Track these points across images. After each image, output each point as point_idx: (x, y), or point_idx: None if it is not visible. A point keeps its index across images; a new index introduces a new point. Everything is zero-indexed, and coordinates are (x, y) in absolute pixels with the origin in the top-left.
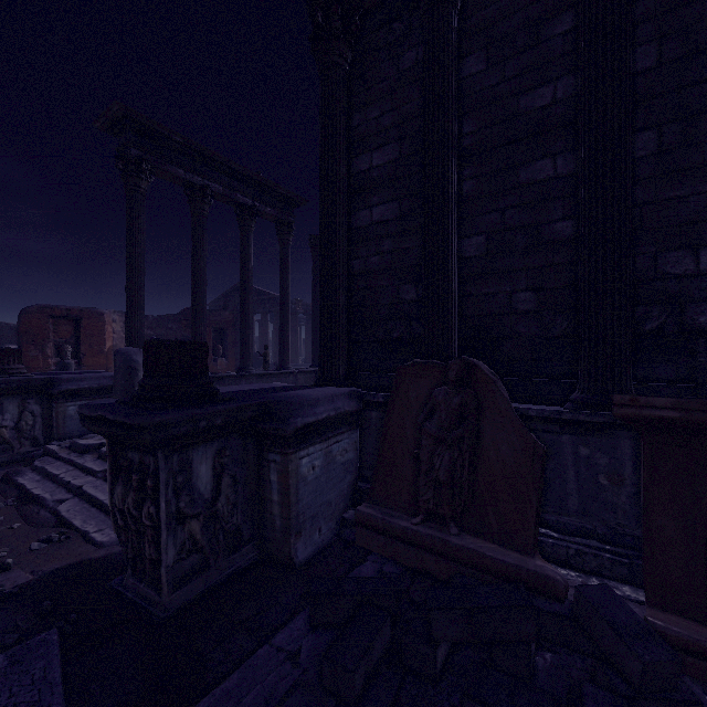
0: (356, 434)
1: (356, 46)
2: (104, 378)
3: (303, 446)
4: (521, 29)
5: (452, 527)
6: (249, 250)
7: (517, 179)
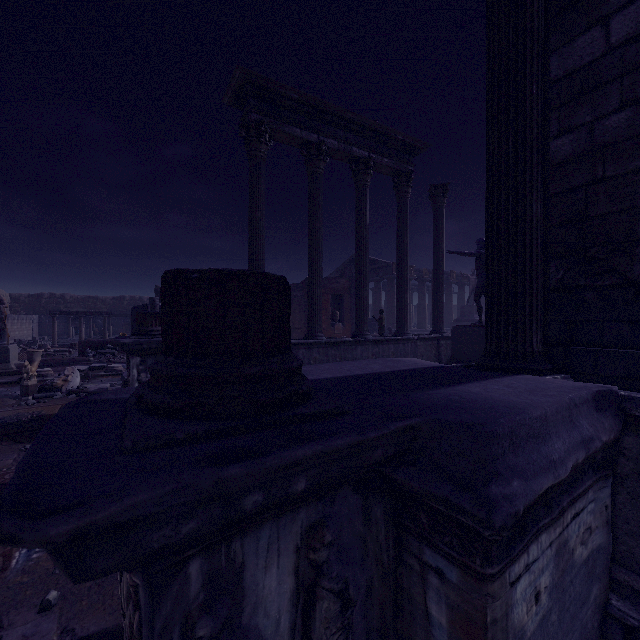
0: (606, 489)
1: None
2: None
3: (516, 549)
4: None
5: None
6: (364, 206)
7: None
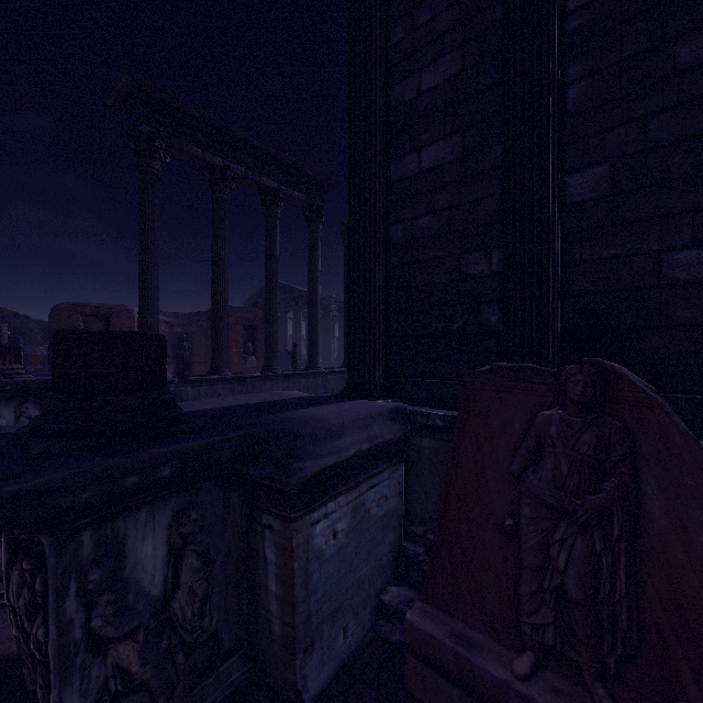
0: (400, 472)
1: None
2: None
3: (317, 504)
4: None
5: (602, 700)
6: (274, 238)
7: (673, 62)
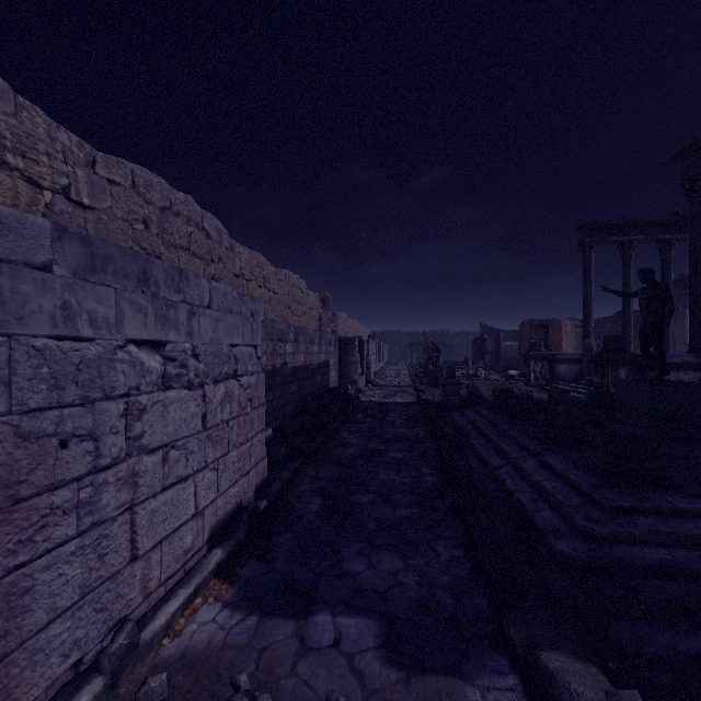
0: (700, 374)
1: None
2: (574, 355)
3: None
4: None
5: None
6: (668, 270)
7: None
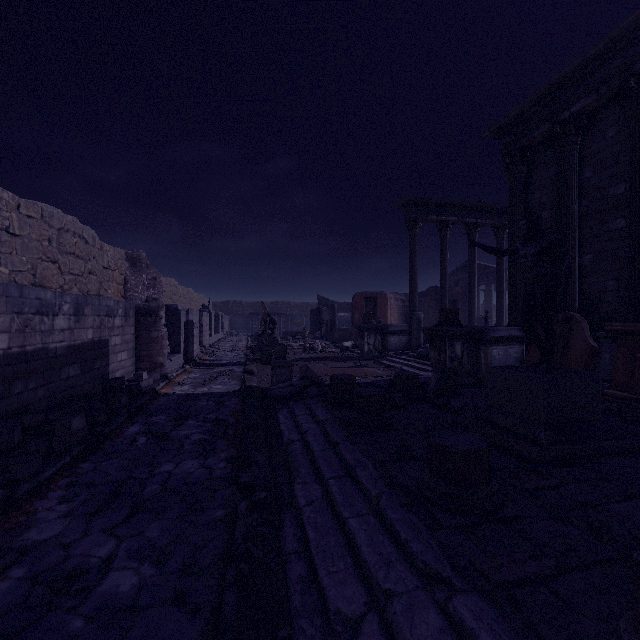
0: (522, 347)
1: (528, 163)
2: (403, 326)
3: (493, 345)
4: (609, 157)
5: None
6: (473, 250)
7: (607, 228)
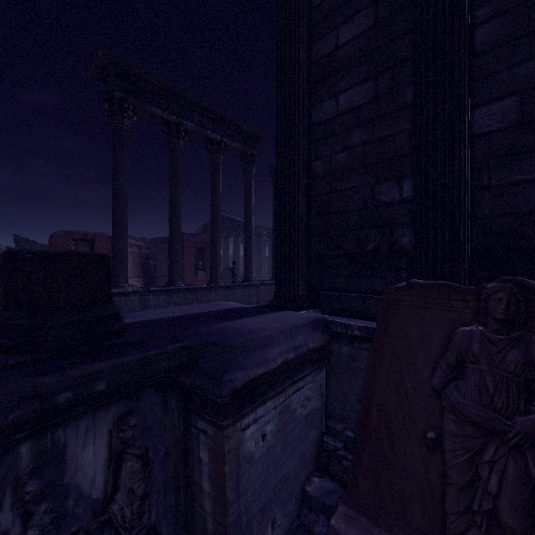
0: (321, 375)
1: None
2: None
3: (247, 410)
4: None
5: None
6: (217, 179)
7: None
